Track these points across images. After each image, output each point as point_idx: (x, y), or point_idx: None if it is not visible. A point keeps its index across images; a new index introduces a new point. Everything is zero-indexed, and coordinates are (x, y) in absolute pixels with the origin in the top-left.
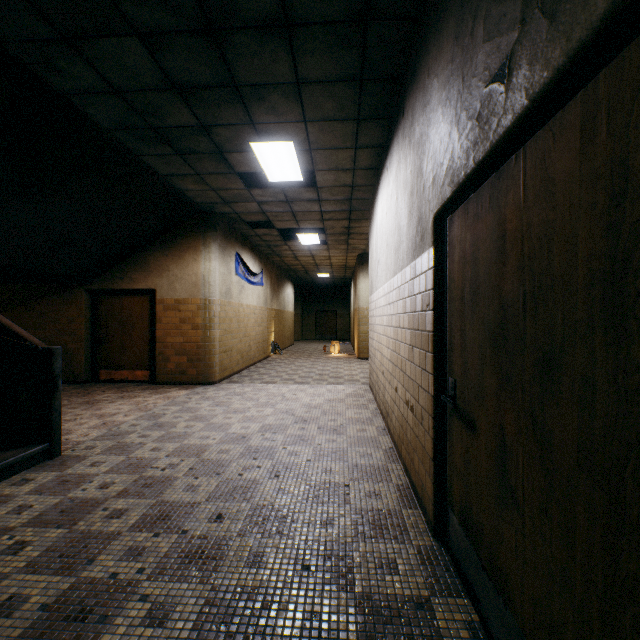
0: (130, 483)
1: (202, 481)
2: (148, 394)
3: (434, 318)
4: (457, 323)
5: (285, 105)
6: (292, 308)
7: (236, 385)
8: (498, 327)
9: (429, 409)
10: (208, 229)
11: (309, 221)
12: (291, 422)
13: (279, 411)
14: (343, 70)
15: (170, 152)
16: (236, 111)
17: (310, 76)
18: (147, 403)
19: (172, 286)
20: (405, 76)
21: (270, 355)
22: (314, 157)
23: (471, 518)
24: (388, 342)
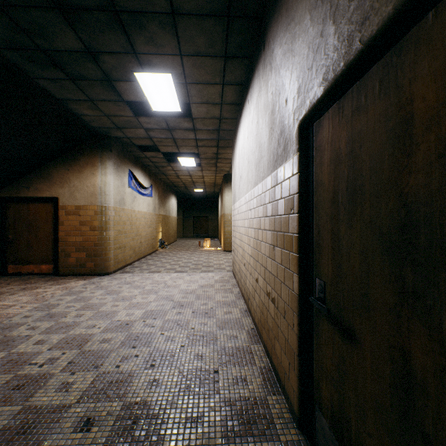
0: (1, 385)
1: (78, 377)
2: (49, 285)
3: (299, 221)
4: (327, 226)
5: (163, 36)
6: (175, 214)
7: (128, 275)
8: (397, 231)
9: (293, 306)
10: (104, 149)
11: (187, 147)
12: (170, 307)
13: (161, 297)
14: (213, 4)
15: (63, 77)
16: (119, 39)
17: (184, 7)
18: (46, 294)
19: (73, 195)
20: (266, 13)
21: (158, 249)
22: (189, 90)
23: (348, 433)
24: (249, 241)
